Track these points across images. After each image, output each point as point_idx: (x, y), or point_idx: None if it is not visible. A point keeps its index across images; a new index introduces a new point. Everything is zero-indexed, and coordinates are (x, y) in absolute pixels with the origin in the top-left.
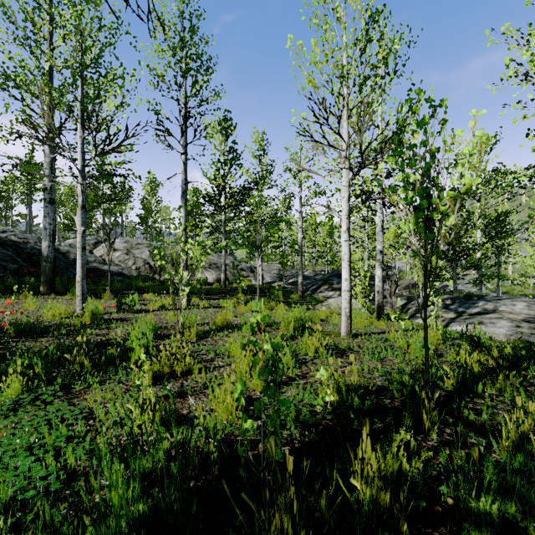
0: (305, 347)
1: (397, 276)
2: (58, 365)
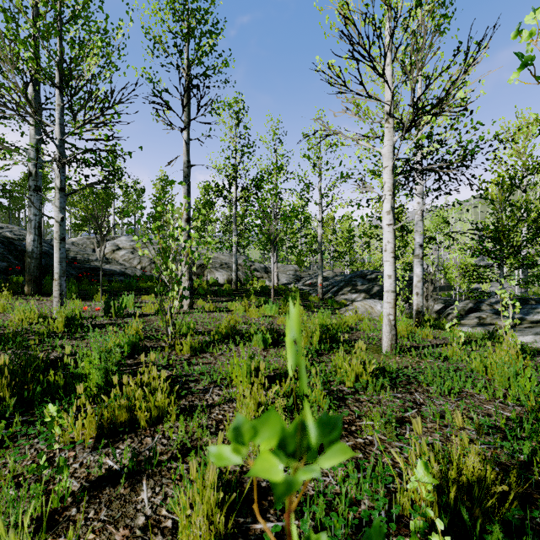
0: (340, 372)
1: None
2: None
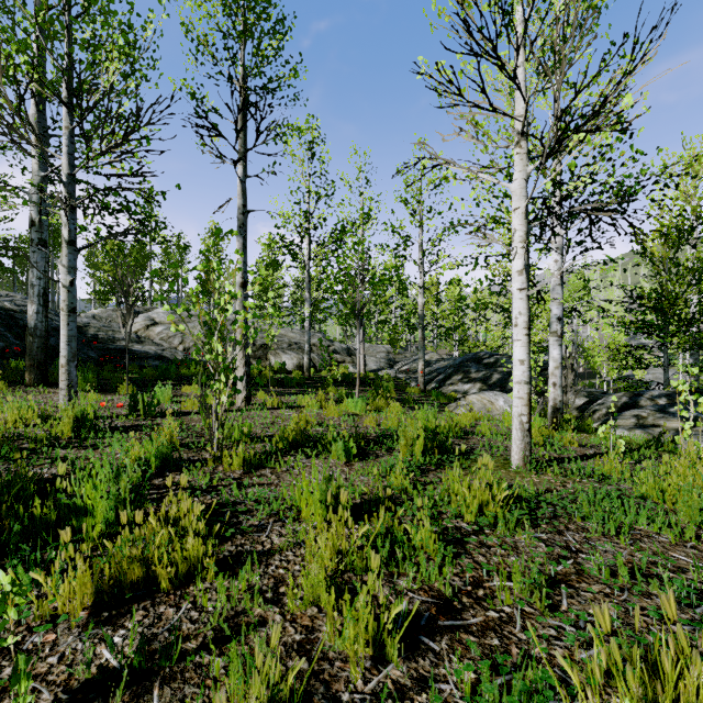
0: (456, 499)
1: None
2: None
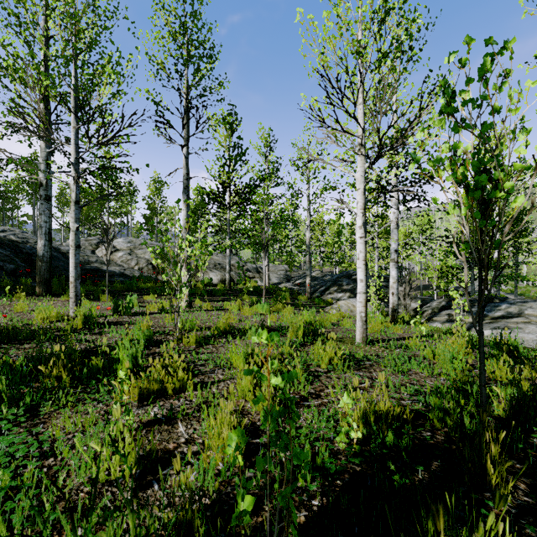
0: (317, 357)
1: (407, 277)
2: (34, 378)
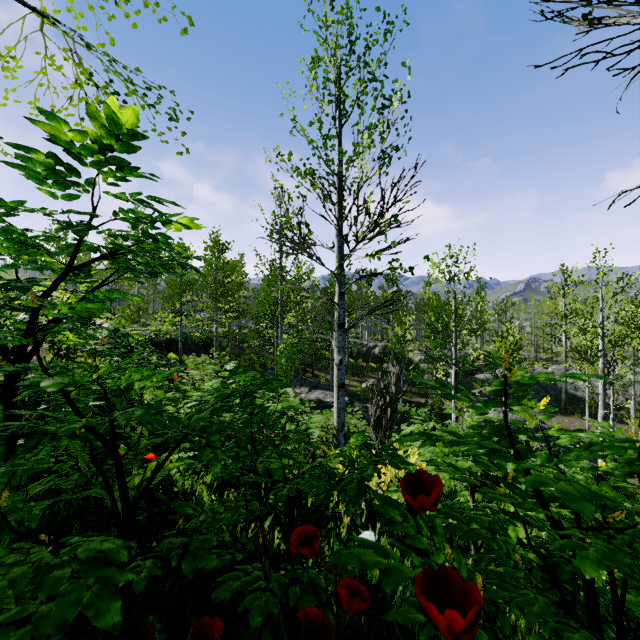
0: None
1: None
2: None
